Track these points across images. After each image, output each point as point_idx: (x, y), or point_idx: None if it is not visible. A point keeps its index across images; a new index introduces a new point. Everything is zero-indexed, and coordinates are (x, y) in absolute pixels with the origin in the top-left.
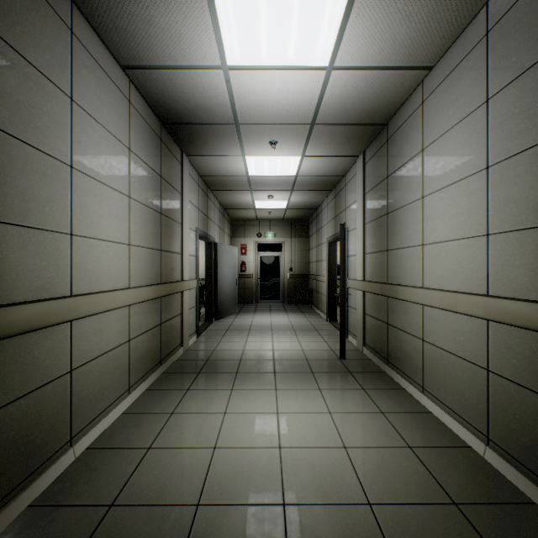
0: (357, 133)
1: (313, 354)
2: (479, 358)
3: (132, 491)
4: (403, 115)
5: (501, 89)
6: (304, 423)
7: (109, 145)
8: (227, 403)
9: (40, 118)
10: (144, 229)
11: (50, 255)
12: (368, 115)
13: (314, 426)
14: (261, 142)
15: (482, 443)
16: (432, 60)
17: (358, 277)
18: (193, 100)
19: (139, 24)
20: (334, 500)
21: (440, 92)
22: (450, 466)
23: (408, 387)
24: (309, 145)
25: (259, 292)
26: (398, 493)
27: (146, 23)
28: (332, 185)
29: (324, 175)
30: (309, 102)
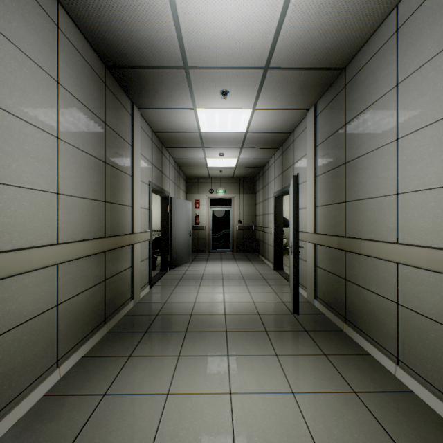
0: (312, 80)
1: (265, 307)
2: None
3: None
4: (367, 53)
5: None
6: (264, 411)
7: (22, 68)
8: (171, 378)
9: None
10: (80, 177)
11: None
12: (327, 56)
13: (277, 417)
14: (211, 92)
15: None
16: None
17: (308, 230)
18: (136, 33)
19: None
20: None
21: (427, 8)
22: None
23: (375, 353)
24: (261, 96)
25: (211, 242)
26: None
27: None
28: (279, 142)
29: (273, 131)
30: (265, 36)
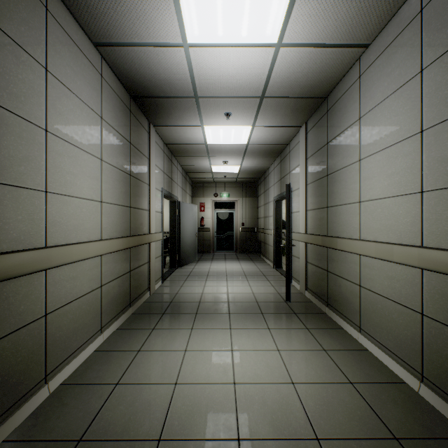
0: (301, 105)
1: (263, 297)
2: (414, 303)
3: (99, 426)
4: (341, 89)
5: (435, 59)
6: (256, 360)
7: (82, 113)
8: (187, 342)
9: (15, 85)
10: (115, 188)
11: (25, 210)
12: (311, 89)
13: (265, 363)
14: (217, 114)
15: (416, 380)
16: (369, 38)
17: (301, 231)
18: (158, 75)
19: (108, 3)
20: (285, 435)
21: (376, 66)
22: (389, 401)
23: (346, 326)
24: (259, 117)
25: (215, 244)
26: (343, 428)
27: (114, 3)
28: (278, 152)
29: (271, 143)
30: (260, 77)
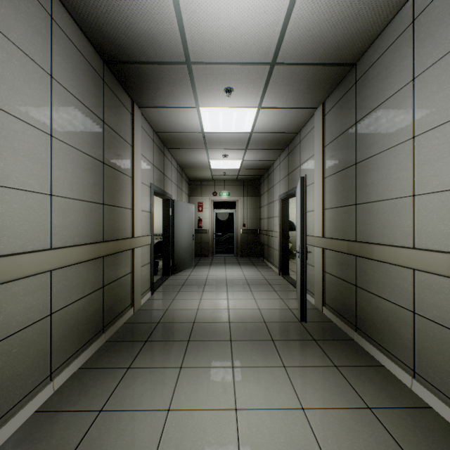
0: (320, 77)
1: (271, 314)
2: None
3: None
4: (379, 47)
5: None
6: (272, 430)
7: (11, 60)
8: (173, 392)
9: None
10: (76, 177)
11: None
12: (337, 51)
13: (286, 437)
14: (215, 89)
15: None
16: None
17: (316, 234)
18: (135, 25)
19: None
20: None
21: None
22: None
23: (389, 364)
24: (267, 94)
25: (214, 246)
26: None
27: None
28: (285, 143)
29: (278, 131)
30: (272, 29)
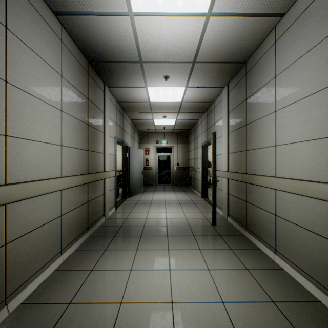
0: (224, 69)
1: (194, 221)
2: None
3: None
4: (258, 54)
5: None
6: (190, 279)
7: (43, 70)
8: (133, 261)
9: None
10: (74, 134)
11: None
12: (233, 55)
13: (198, 282)
14: (158, 76)
15: None
16: (285, 8)
17: (224, 169)
18: (109, 42)
19: None
20: None
21: (291, 31)
22: (309, 321)
23: (263, 248)
24: (191, 79)
25: (157, 179)
26: None
27: None
28: (205, 108)
29: (200, 101)
30: (192, 44)
